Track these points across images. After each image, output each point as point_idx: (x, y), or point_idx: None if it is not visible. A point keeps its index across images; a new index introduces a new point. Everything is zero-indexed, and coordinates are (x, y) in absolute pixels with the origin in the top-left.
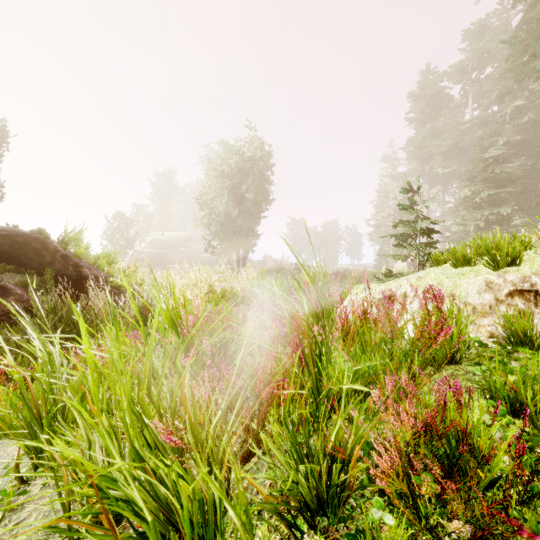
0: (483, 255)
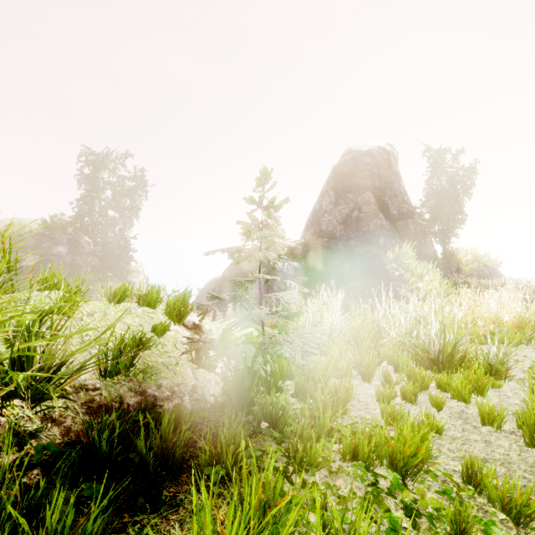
0: (145, 302)
